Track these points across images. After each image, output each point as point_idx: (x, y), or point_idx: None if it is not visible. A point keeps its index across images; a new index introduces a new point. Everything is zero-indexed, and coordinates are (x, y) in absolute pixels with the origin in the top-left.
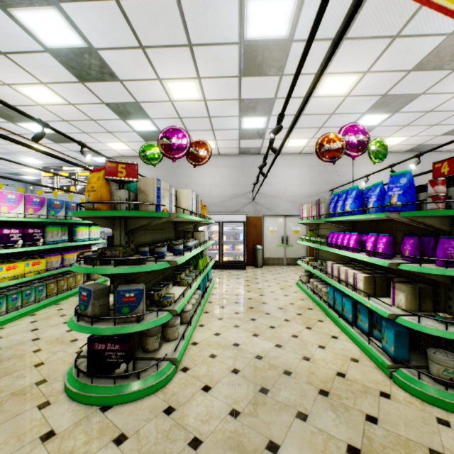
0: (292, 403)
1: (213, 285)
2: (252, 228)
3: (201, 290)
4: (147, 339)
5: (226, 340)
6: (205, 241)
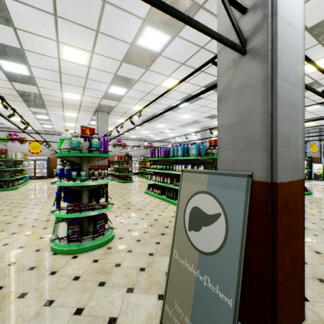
0: (41, 188)
1: (29, 182)
2: (52, 162)
3: (24, 180)
4: (9, 184)
5: (31, 187)
6: (26, 166)
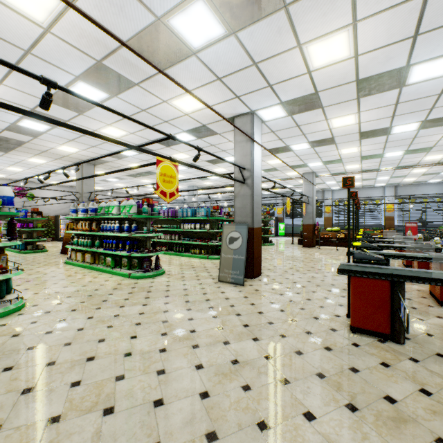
0: None
1: None
2: None
3: None
4: None
5: None
6: None
